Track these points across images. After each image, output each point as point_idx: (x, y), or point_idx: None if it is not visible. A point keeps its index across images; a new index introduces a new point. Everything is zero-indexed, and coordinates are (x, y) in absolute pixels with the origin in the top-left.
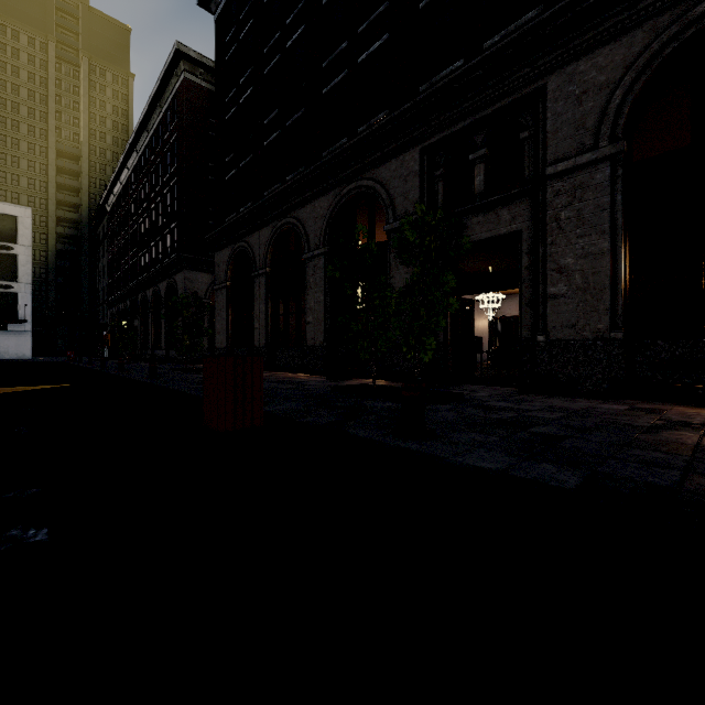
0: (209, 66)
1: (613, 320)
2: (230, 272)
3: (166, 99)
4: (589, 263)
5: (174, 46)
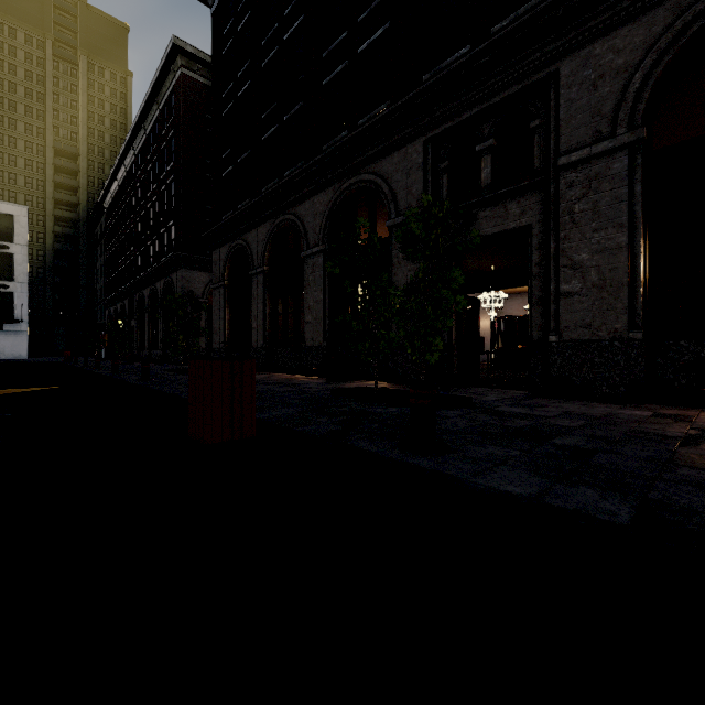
0: (207, 61)
1: (631, 319)
2: (228, 271)
3: (163, 95)
4: (606, 259)
5: (171, 41)
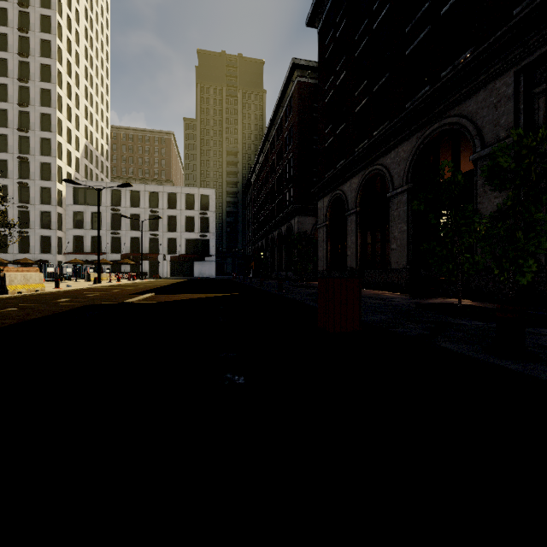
0: (314, 67)
1: None
2: (329, 214)
3: (286, 100)
4: None
5: (291, 62)
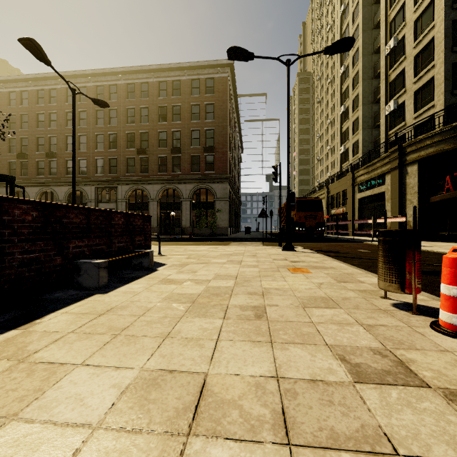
0: None
1: None
2: None
3: None
4: None
5: None
